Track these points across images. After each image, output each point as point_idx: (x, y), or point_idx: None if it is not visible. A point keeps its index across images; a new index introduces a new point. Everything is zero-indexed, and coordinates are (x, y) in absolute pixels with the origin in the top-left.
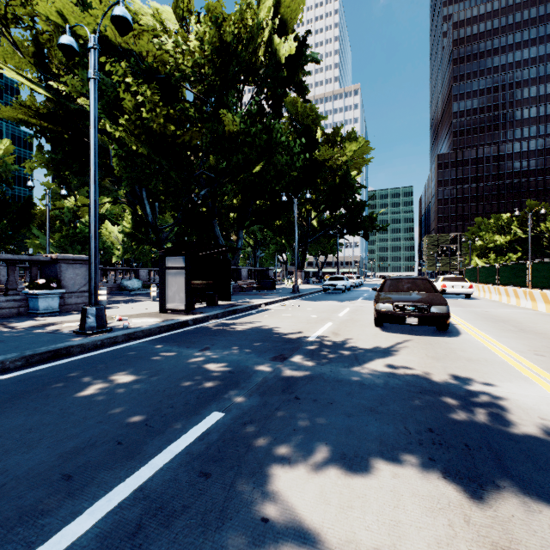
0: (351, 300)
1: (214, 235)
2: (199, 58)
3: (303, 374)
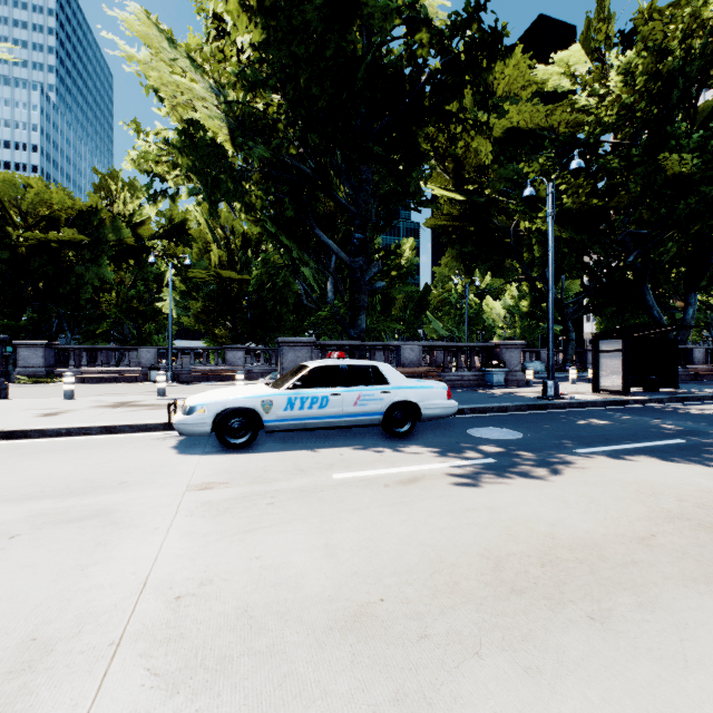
0: None
1: (644, 304)
2: (626, 102)
3: None
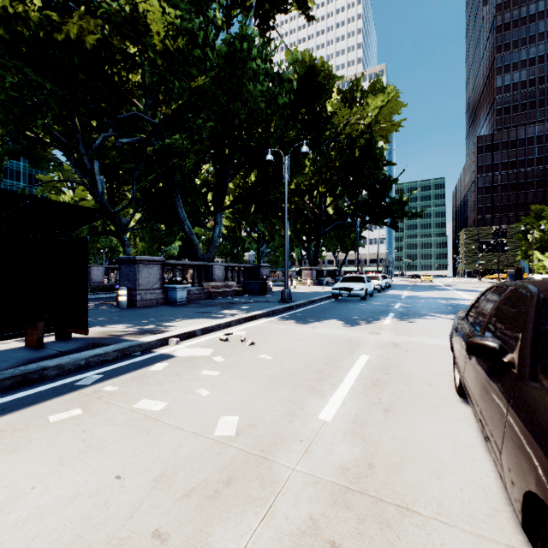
0: (372, 320)
1: (177, 217)
2: None
3: None
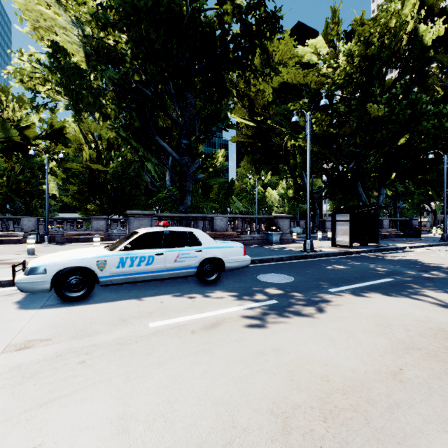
0: None
1: (357, 193)
2: (349, 72)
3: (439, 277)
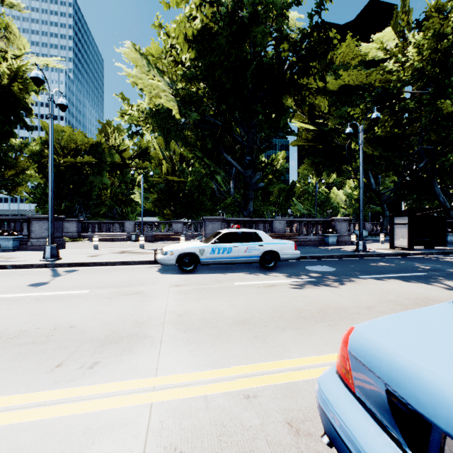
0: None
1: (433, 193)
2: (418, 67)
3: None
